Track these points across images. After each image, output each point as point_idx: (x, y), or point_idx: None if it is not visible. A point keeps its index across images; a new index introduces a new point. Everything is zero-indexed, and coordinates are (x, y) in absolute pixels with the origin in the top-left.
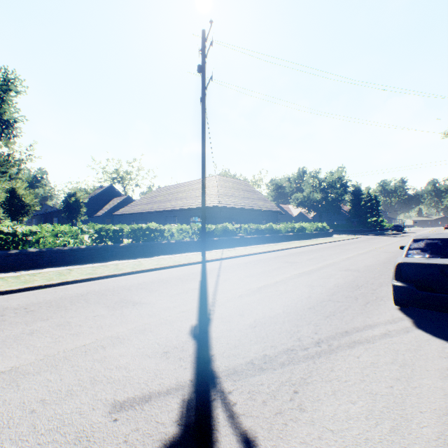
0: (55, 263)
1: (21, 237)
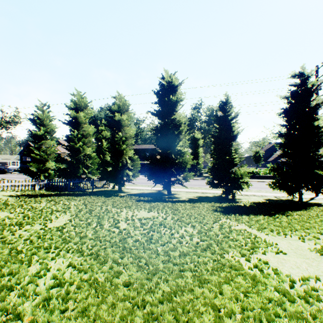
0: (264, 179)
1: (256, 172)
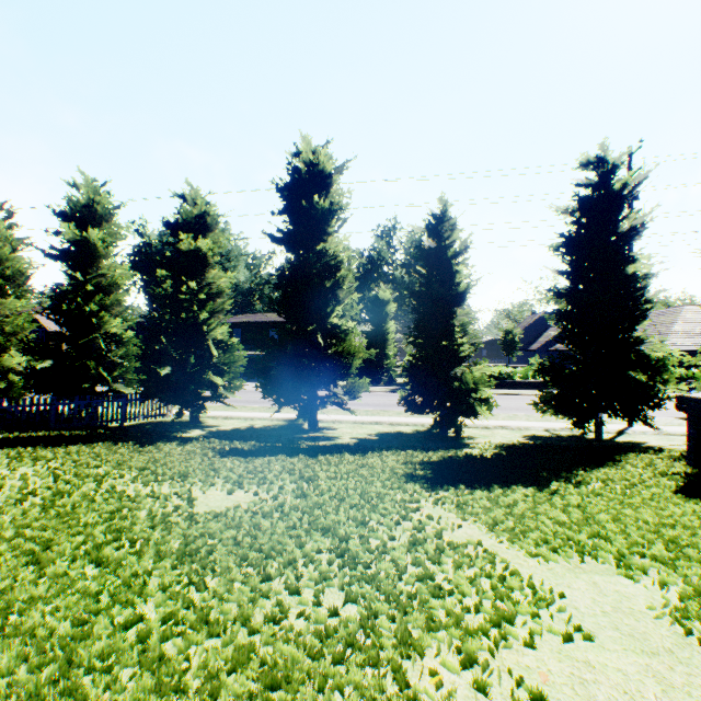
0: (523, 388)
1: (508, 374)
